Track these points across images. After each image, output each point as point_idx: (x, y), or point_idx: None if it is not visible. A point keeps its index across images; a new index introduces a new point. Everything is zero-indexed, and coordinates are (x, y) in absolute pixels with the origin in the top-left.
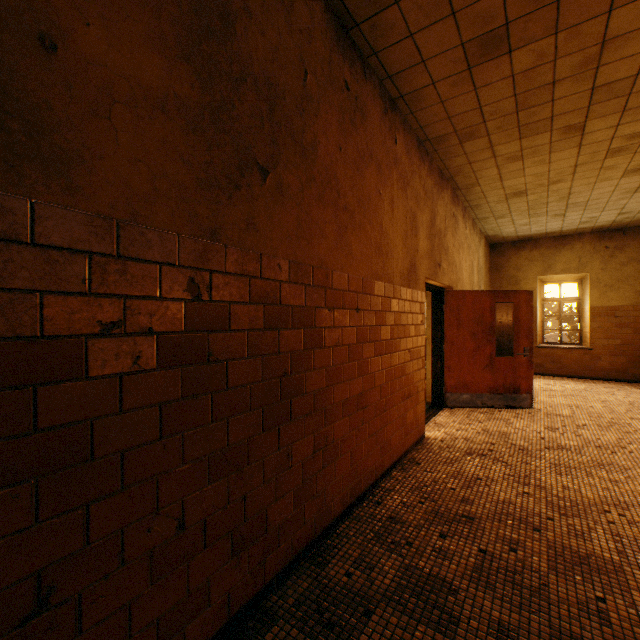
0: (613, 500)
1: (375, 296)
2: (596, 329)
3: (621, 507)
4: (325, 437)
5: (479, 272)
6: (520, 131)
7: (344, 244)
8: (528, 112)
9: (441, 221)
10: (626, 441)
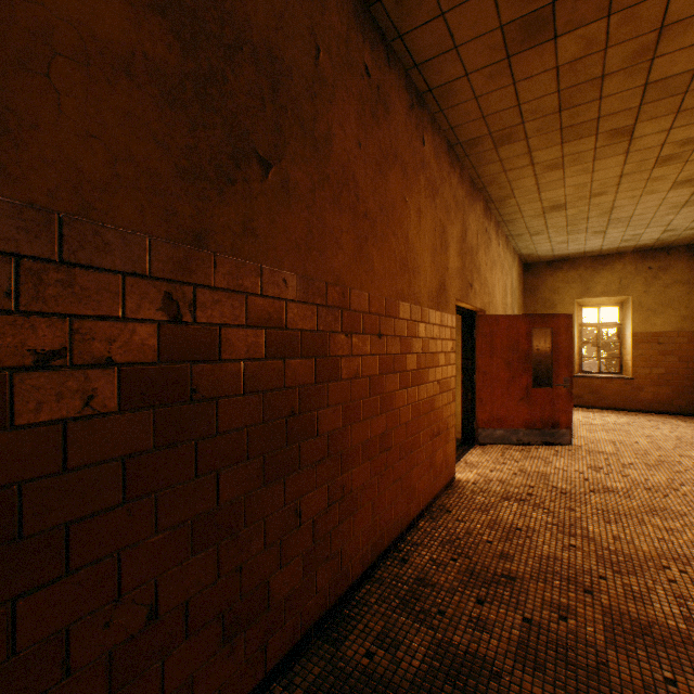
0: (671, 553)
1: (400, 319)
2: (638, 357)
3: (681, 562)
4: (341, 487)
5: (512, 294)
6: (562, 134)
7: (364, 258)
8: (572, 112)
9: (473, 236)
10: (678, 482)
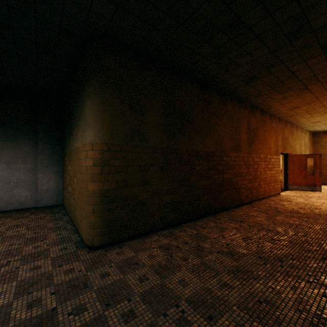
0: None
1: (267, 158)
2: None
3: None
4: (259, 183)
5: (305, 145)
6: (309, 114)
7: (262, 149)
8: (310, 112)
9: (286, 135)
10: None
